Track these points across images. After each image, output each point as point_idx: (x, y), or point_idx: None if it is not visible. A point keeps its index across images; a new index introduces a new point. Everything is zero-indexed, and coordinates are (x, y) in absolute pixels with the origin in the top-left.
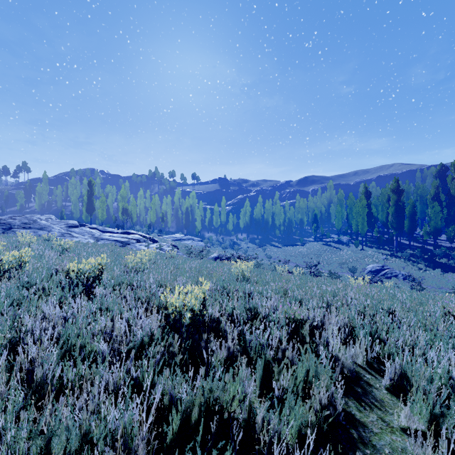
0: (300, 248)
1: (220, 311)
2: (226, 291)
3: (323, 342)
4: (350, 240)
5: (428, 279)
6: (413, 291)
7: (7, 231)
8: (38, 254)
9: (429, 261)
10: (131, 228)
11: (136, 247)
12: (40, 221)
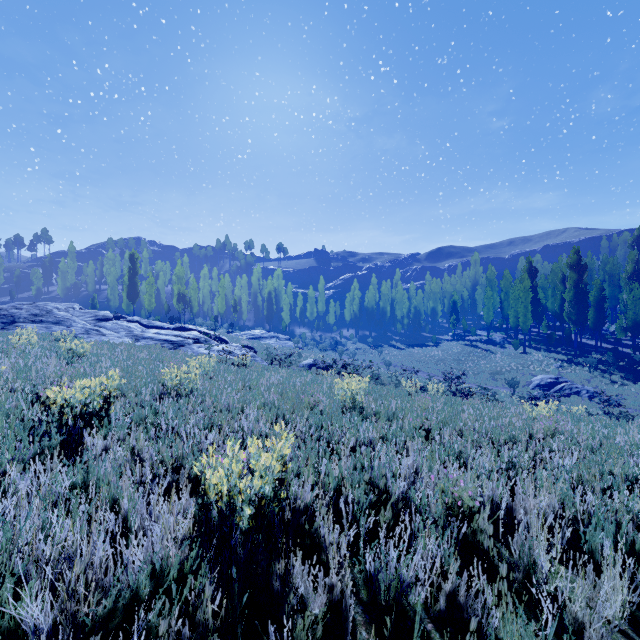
0: (432, 350)
1: (314, 484)
2: (326, 437)
3: (525, 564)
4: (506, 339)
5: (627, 398)
6: (620, 422)
7: (8, 326)
8: (26, 365)
9: (626, 371)
10: (190, 321)
11: (194, 349)
12: (56, 312)
